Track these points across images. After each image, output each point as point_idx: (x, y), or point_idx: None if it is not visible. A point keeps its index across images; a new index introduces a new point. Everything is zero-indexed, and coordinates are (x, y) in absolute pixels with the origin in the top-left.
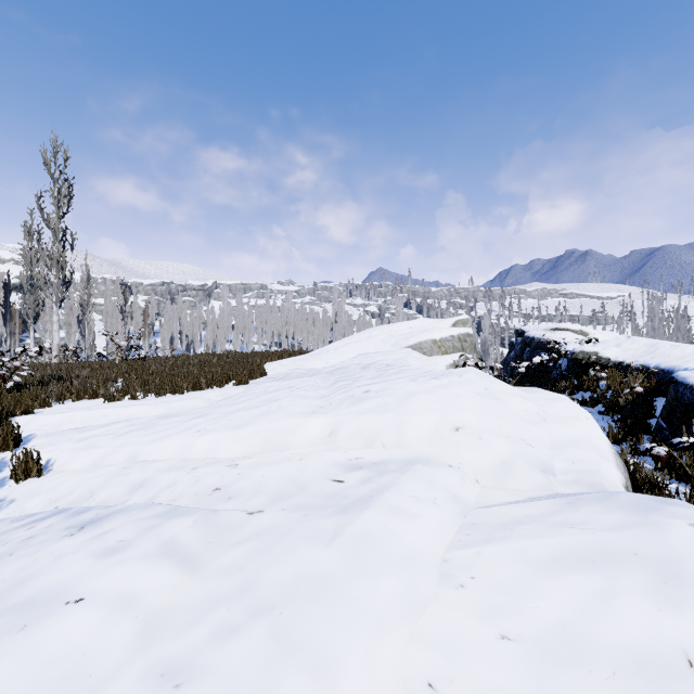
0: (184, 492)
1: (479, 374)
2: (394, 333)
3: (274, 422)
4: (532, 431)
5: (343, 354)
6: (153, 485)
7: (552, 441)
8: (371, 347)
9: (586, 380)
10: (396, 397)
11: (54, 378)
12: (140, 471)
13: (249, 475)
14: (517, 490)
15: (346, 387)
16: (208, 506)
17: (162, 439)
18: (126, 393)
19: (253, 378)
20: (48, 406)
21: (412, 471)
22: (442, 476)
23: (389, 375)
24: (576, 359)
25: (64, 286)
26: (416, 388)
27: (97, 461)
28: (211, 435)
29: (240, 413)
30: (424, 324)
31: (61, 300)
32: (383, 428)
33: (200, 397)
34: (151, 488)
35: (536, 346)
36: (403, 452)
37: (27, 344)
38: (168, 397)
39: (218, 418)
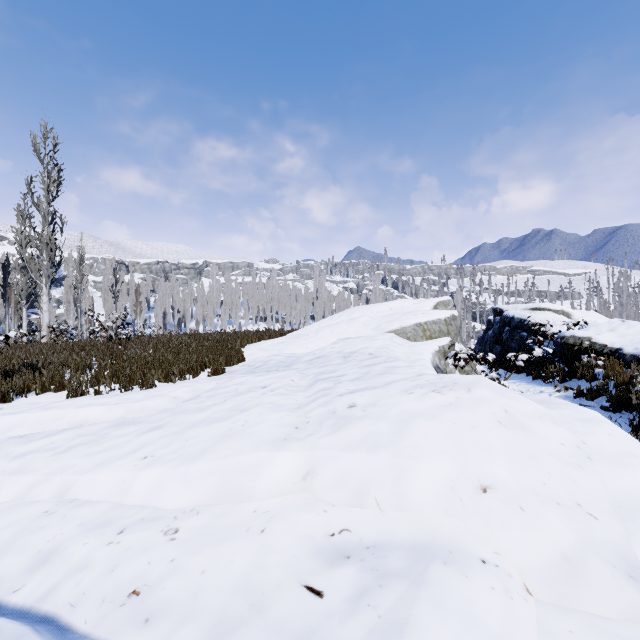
0: (91, 590)
1: (492, 387)
2: (374, 314)
3: (234, 456)
4: (582, 481)
5: (323, 337)
6: (60, 561)
7: (614, 501)
8: (352, 330)
9: (578, 366)
10: (390, 421)
11: (26, 366)
12: (58, 523)
13: (185, 566)
14: (599, 618)
15: (326, 395)
16: (113, 635)
17: (100, 467)
18: (94, 384)
19: (230, 365)
20: (8, 400)
21: (430, 584)
22: (479, 595)
23: (376, 376)
24: (566, 344)
25: (53, 268)
26: (415, 407)
27: (22, 493)
28: (156, 470)
29: (199, 429)
30: (405, 305)
31: (51, 282)
32: (376, 477)
33: (165, 395)
34: (55, 568)
35: (516, 326)
36: (408, 523)
37: (32, 319)
38: (134, 393)
39: (174, 434)
